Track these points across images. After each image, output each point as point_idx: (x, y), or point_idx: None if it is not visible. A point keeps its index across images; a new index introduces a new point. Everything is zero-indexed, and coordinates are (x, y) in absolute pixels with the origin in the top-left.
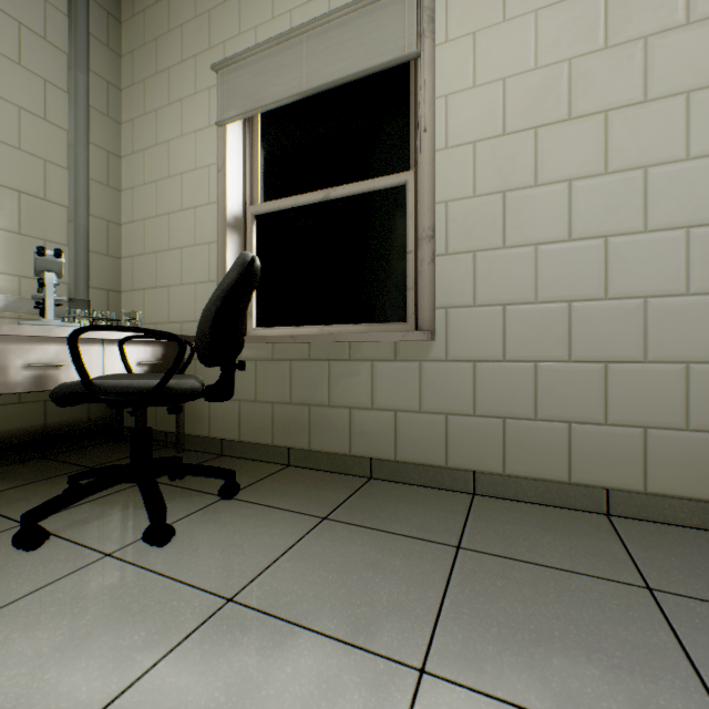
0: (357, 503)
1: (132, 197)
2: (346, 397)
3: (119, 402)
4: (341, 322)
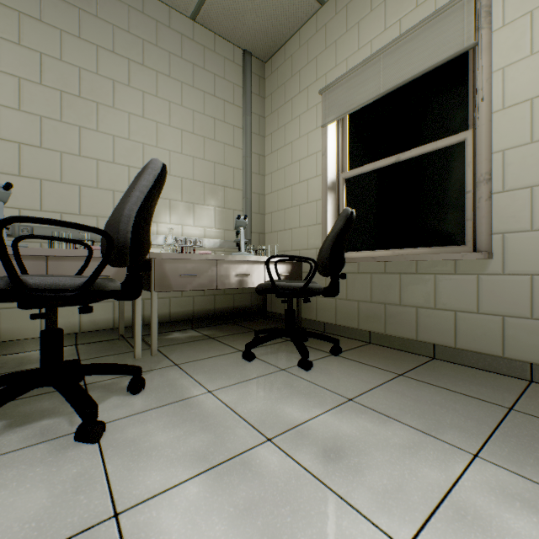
0: (423, 371)
1: (271, 178)
2: (413, 299)
3: (286, 294)
4: (408, 247)
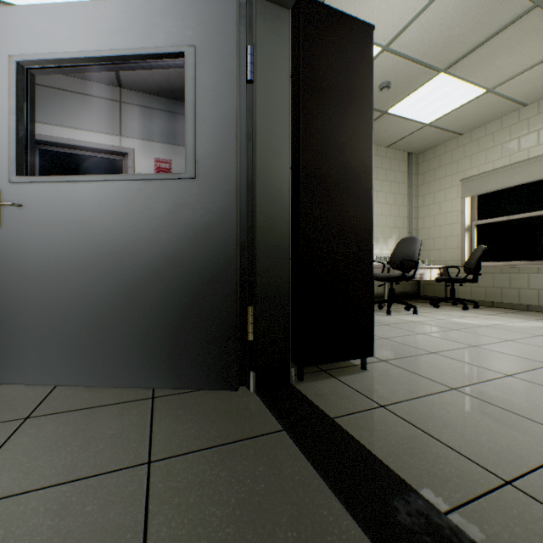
0: (520, 312)
1: (422, 220)
2: (516, 285)
3: (456, 281)
4: (514, 261)
